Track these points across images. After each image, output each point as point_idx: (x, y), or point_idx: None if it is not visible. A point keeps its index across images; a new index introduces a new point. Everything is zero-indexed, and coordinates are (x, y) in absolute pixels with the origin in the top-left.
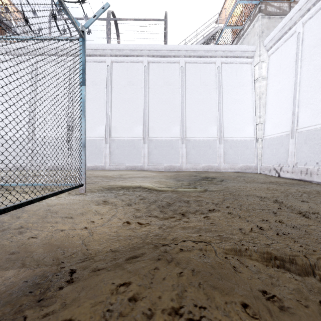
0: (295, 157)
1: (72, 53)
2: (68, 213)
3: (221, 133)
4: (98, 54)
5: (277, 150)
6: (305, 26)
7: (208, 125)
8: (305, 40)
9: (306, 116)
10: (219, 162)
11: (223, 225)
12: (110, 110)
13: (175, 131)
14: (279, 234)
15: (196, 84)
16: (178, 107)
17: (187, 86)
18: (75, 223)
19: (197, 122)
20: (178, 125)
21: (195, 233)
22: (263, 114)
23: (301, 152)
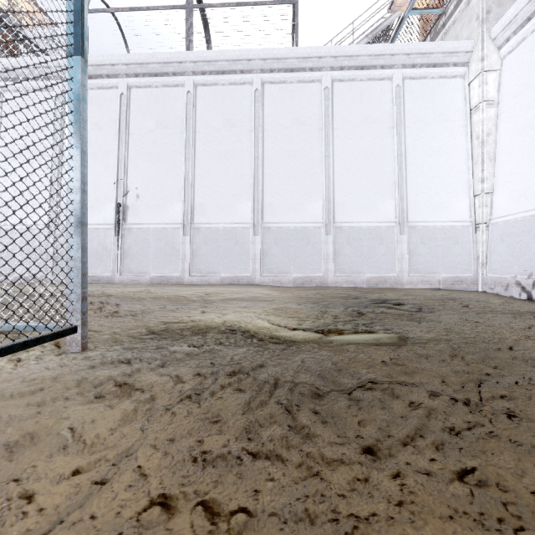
0: None
1: (125, 71)
2: None
3: (403, 214)
4: (170, 71)
5: (524, 246)
6: None
7: (378, 199)
8: None
9: None
10: (400, 270)
11: None
12: (191, 174)
13: (313, 211)
14: None
15: (353, 120)
16: (320, 165)
17: (336, 124)
18: None
19: (356, 193)
20: (320, 199)
21: None
22: (489, 174)
23: None
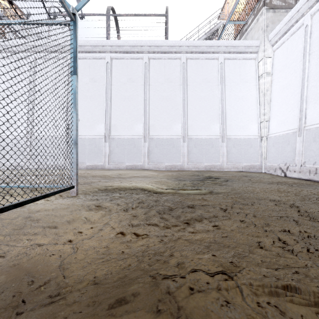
0: (302, 156)
1: None
2: (52, 222)
3: (224, 131)
4: (97, 50)
5: (283, 149)
6: (314, 18)
7: (211, 123)
8: (314, 32)
9: (315, 112)
10: (222, 161)
11: (238, 238)
12: (109, 108)
13: (176, 129)
14: (310, 252)
15: (198, 80)
16: (180, 105)
17: (188, 82)
18: (58, 234)
19: (199, 120)
20: (180, 123)
21: (205, 253)
22: (267, 111)
23: (309, 150)
